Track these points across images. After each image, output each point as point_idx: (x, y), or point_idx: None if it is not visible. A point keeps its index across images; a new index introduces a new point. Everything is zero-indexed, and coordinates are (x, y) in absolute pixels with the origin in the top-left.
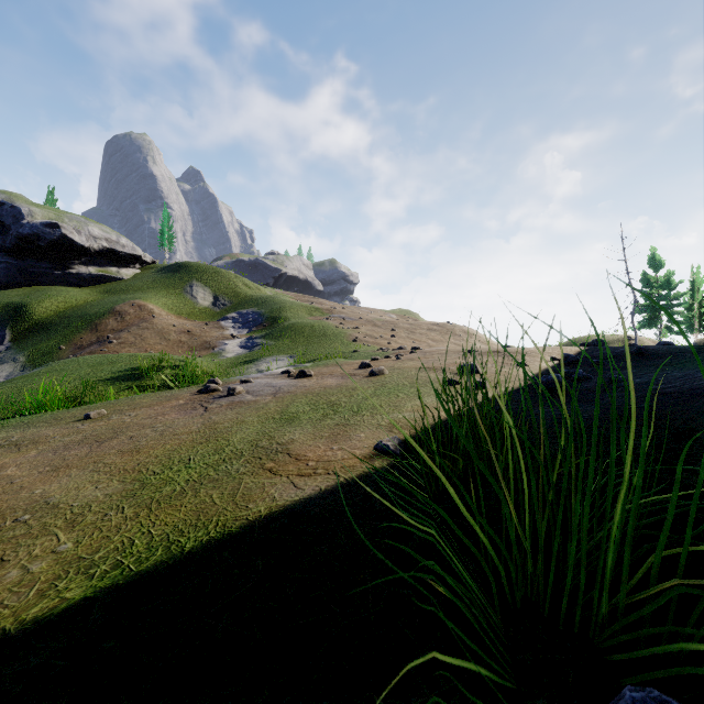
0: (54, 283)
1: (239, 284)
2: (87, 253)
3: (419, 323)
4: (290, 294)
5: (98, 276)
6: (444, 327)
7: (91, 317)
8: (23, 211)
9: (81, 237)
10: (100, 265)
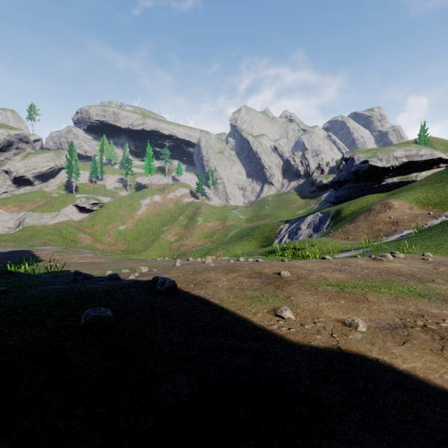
0: (374, 192)
1: None
2: (391, 170)
3: None
4: None
5: (398, 183)
6: None
7: (357, 214)
8: (355, 159)
9: (382, 162)
10: (404, 174)
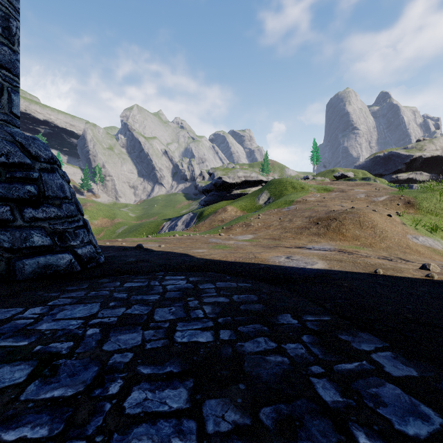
0: (227, 199)
1: (288, 187)
2: (236, 185)
3: (321, 211)
4: (351, 184)
5: (240, 194)
6: (327, 214)
7: (210, 214)
8: (215, 175)
9: (230, 179)
10: (244, 188)
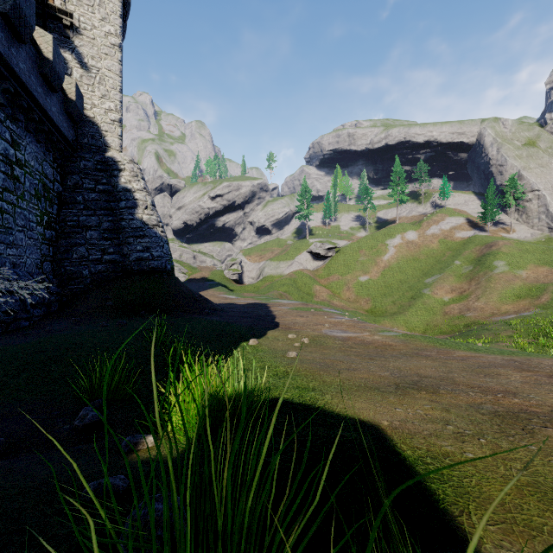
0: None
1: None
2: None
3: None
4: None
5: None
6: None
7: None
8: None
9: None
10: None
